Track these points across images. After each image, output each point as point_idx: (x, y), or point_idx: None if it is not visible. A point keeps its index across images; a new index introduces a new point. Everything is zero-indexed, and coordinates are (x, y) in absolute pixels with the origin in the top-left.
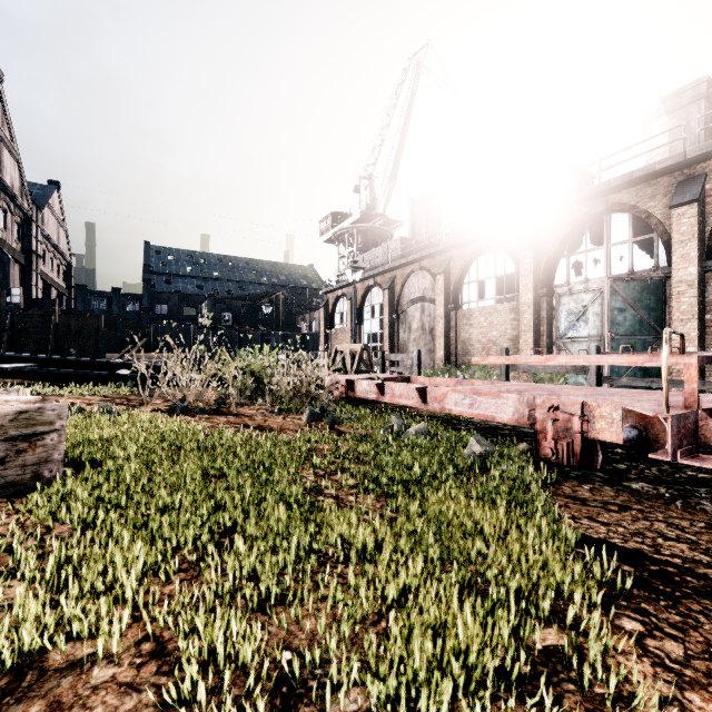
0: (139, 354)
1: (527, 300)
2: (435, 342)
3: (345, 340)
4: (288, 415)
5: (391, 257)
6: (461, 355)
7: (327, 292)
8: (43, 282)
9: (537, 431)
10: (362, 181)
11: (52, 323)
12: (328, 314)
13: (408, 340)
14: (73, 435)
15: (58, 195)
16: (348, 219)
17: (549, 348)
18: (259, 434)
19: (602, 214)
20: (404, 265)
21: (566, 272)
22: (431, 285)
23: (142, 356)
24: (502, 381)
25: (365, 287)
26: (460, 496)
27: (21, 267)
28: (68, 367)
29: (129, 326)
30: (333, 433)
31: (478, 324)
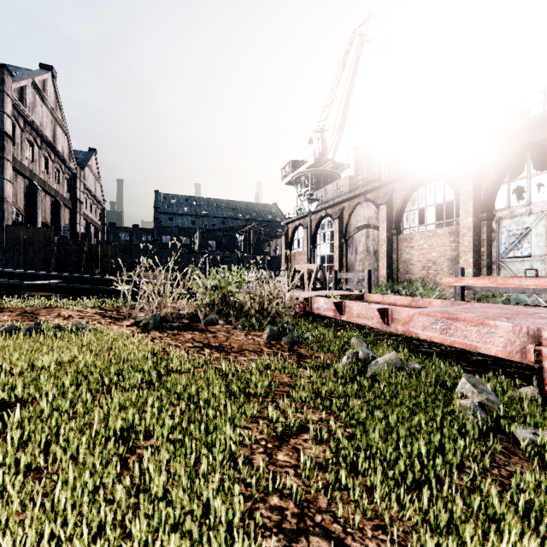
0: (144, 272)
1: (468, 224)
2: (379, 262)
3: (302, 261)
4: (250, 331)
5: (340, 192)
6: (402, 273)
7: (287, 222)
8: (85, 220)
9: (545, 370)
10: (315, 134)
11: (85, 249)
12: (288, 240)
13: (355, 261)
14: (21, 361)
15: (95, 158)
16: (304, 165)
17: (489, 267)
18: (207, 369)
19: (546, 140)
20: (351, 198)
21: (507, 196)
22: (375, 214)
23: (125, 276)
24: (457, 299)
25: (318, 218)
26: (525, 542)
27: (70, 210)
28: (87, 283)
29: (141, 252)
30: (292, 356)
31: (419, 246)
